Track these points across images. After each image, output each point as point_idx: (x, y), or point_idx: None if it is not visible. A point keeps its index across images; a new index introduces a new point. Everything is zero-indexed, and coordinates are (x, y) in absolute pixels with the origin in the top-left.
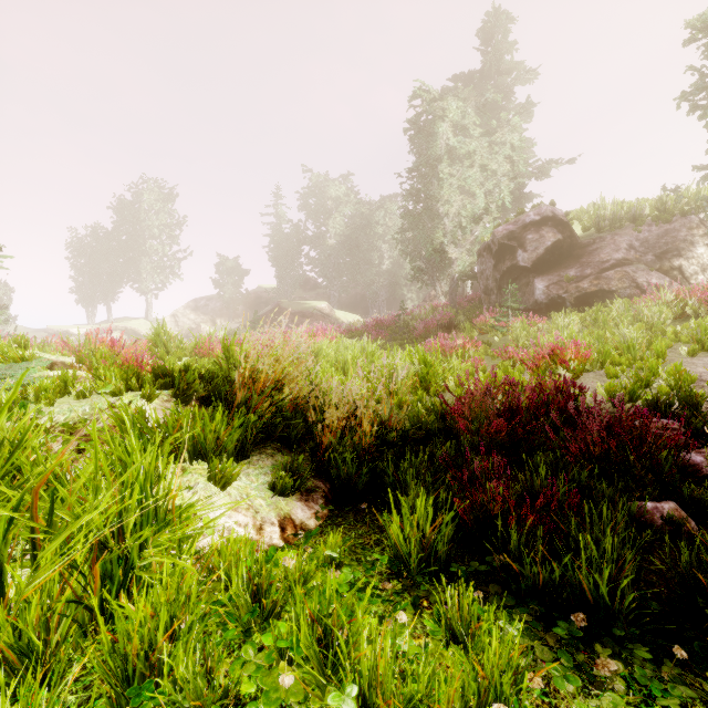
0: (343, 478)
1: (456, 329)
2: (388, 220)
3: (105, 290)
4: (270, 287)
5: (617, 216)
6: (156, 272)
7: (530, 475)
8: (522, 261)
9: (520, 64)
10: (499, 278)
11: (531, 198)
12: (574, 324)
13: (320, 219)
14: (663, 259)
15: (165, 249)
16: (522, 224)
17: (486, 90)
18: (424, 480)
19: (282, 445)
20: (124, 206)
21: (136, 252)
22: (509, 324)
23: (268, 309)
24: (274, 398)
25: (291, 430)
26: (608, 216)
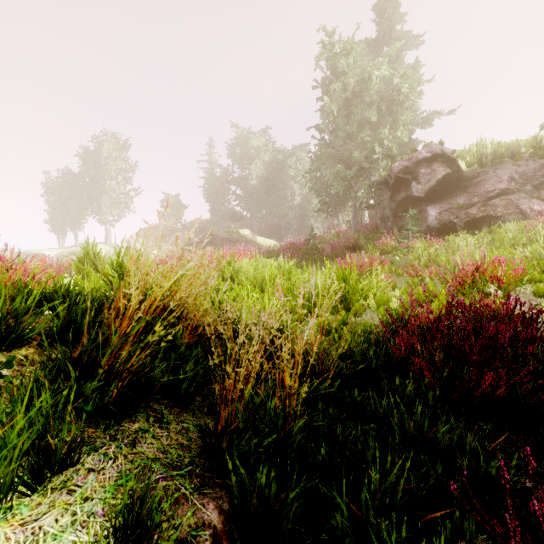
0: (251, 506)
1: (360, 250)
2: (299, 165)
3: (73, 221)
4: (205, 218)
5: (497, 153)
6: (113, 207)
7: (539, 454)
8: (416, 192)
9: (408, 33)
10: (394, 207)
11: (417, 144)
12: (472, 244)
13: (244, 164)
14: (540, 189)
15: (121, 188)
16: (416, 160)
17: (380, 54)
18: (406, 512)
19: (170, 399)
20: (88, 154)
21: (98, 191)
22: (409, 245)
23: (202, 235)
24: (147, 339)
25: (180, 382)
26: (489, 154)
